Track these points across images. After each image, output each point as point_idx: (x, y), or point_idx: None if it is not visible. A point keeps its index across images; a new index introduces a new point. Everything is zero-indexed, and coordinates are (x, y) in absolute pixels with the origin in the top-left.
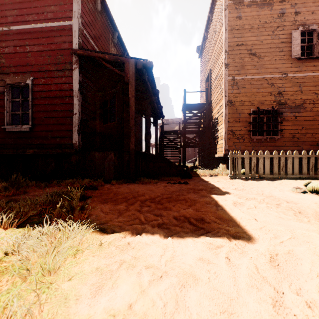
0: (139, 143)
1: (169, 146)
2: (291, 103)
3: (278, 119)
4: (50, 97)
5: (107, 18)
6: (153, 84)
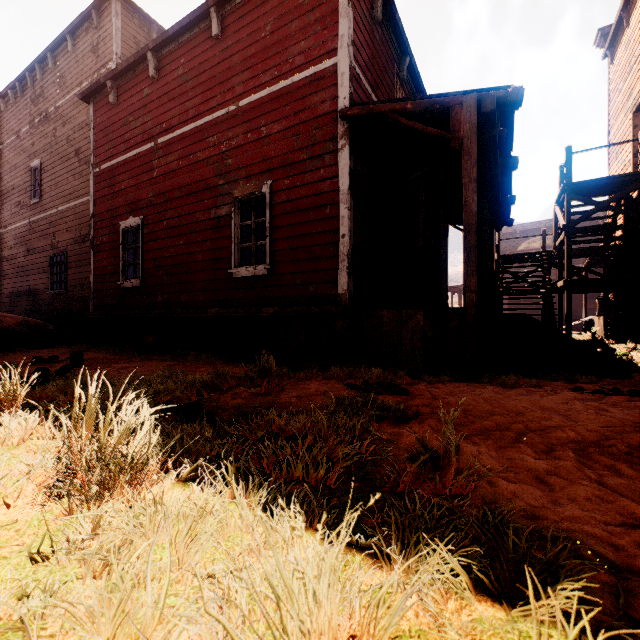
0: (443, 286)
1: (521, 292)
2: None
3: None
4: (299, 211)
5: (391, 31)
6: (505, 147)
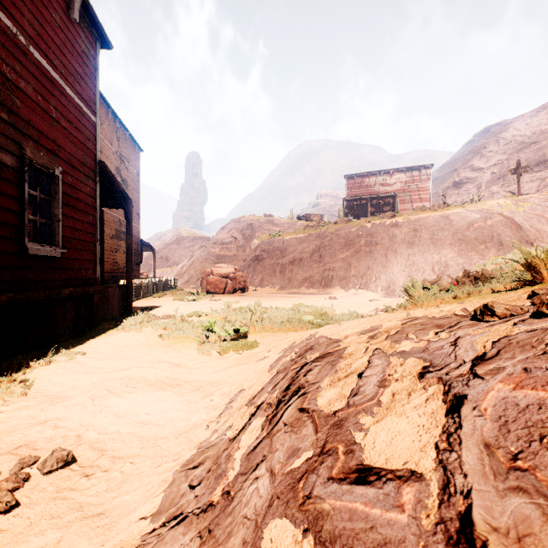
0: None
1: None
2: None
3: None
4: (77, 209)
5: None
6: None
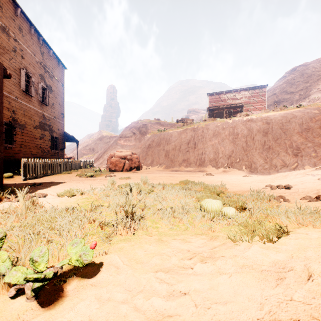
0: None
1: None
2: (20, 122)
3: (13, 132)
4: None
5: None
6: None
